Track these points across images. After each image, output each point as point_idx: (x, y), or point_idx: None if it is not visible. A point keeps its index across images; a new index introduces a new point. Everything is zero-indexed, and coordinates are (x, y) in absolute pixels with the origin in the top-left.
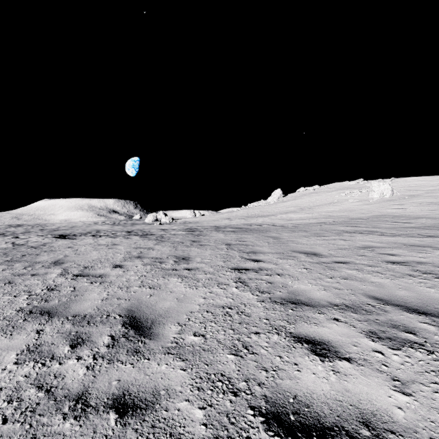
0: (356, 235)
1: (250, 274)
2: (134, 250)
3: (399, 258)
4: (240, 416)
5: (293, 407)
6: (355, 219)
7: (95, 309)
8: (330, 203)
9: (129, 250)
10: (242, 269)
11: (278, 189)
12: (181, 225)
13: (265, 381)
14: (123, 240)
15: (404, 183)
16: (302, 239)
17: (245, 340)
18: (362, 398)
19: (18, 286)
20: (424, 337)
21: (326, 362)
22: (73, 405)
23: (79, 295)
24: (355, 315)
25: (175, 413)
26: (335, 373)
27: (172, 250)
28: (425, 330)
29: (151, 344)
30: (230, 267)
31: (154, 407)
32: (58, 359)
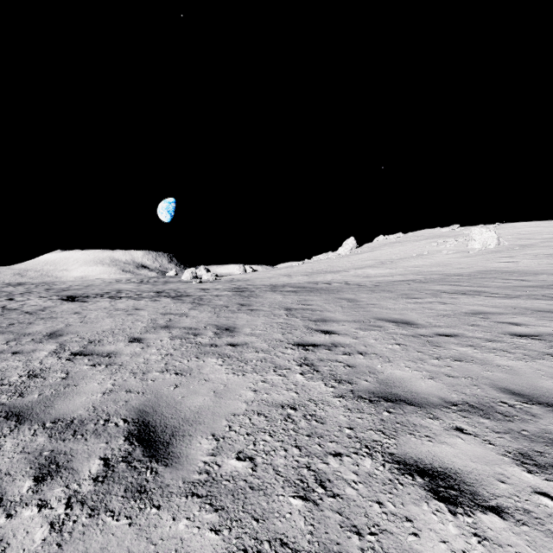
0: (459, 297)
1: (320, 352)
2: (162, 317)
3: (527, 329)
4: None
5: None
6: (453, 275)
7: (90, 408)
8: (419, 255)
9: (154, 317)
10: (308, 344)
11: (350, 238)
12: (227, 283)
13: None
14: (149, 303)
15: (512, 230)
16: (387, 302)
17: (319, 468)
18: None
19: None
20: None
21: (460, 516)
22: None
23: (71, 386)
24: (488, 423)
25: None
26: (481, 541)
27: (212, 316)
28: None
29: (166, 476)
30: (292, 342)
31: None
32: (8, 505)
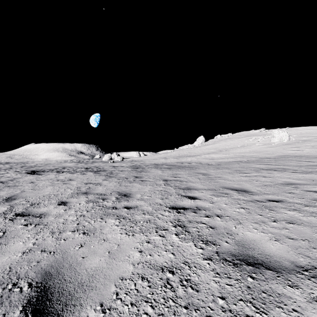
0: (273, 172)
1: (189, 214)
2: (84, 186)
3: None
4: None
5: None
6: (264, 158)
7: (6, 269)
8: (242, 146)
9: (79, 186)
10: (180, 208)
11: (201, 136)
12: (129, 163)
13: None
14: (79, 176)
15: (296, 131)
16: (228, 176)
17: None
18: None
19: None
20: None
21: None
22: None
23: (1, 245)
24: None
25: None
26: None
27: (117, 185)
28: None
29: None
30: (168, 206)
31: None
32: None
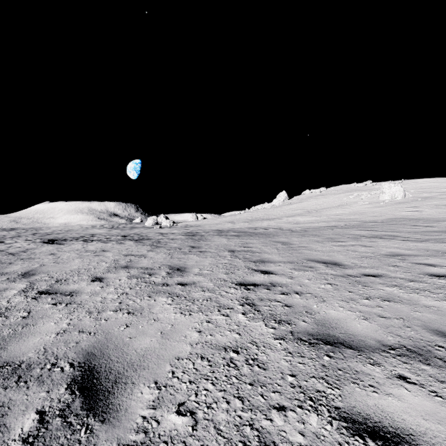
0: (376, 240)
1: (260, 291)
2: (123, 258)
3: (442, 269)
4: None
5: None
6: (369, 222)
7: (41, 350)
8: (339, 205)
9: (117, 258)
10: (249, 284)
11: (283, 191)
12: (182, 229)
13: None
14: (115, 245)
15: (415, 185)
16: (316, 245)
17: (262, 427)
18: None
19: None
20: None
21: None
22: None
23: (29, 326)
24: (430, 370)
25: None
26: None
27: (167, 257)
28: None
29: (100, 436)
30: (235, 282)
31: None
32: None
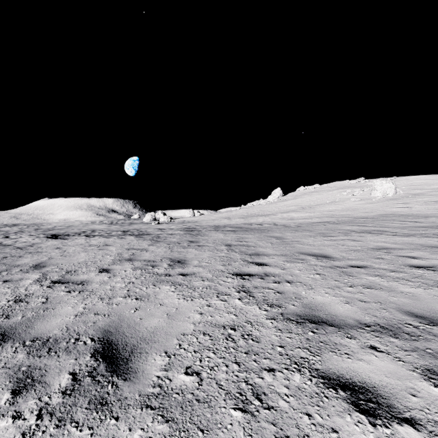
0: (365, 235)
1: (255, 280)
2: (126, 252)
3: (423, 261)
4: None
5: None
6: (360, 218)
7: (64, 328)
8: (332, 202)
9: (120, 252)
10: (245, 274)
11: (278, 188)
12: (179, 224)
13: None
14: (117, 240)
15: (406, 182)
16: (308, 240)
17: (255, 383)
18: None
19: None
20: None
21: (379, 427)
22: None
23: (49, 309)
24: (397, 342)
25: None
26: None
27: (167, 251)
28: None
29: (124, 389)
30: (232, 272)
31: None
32: None
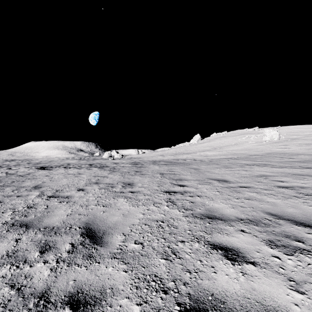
0: (254, 167)
1: (177, 195)
2: (93, 178)
3: (287, 184)
4: (169, 311)
5: (211, 304)
6: (253, 155)
7: (61, 222)
8: (235, 144)
9: (89, 178)
10: (171, 192)
11: (197, 134)
12: (128, 160)
13: (189, 281)
14: (86, 170)
15: (287, 130)
16: (215, 170)
17: (173, 247)
18: (266, 296)
19: (6, 204)
20: (311, 245)
21: (236, 265)
22: (36, 302)
23: (50, 212)
24: (257, 228)
25: (117, 309)
26: (244, 274)
27: (121, 177)
28: (311, 239)
29: (101, 250)
30: (163, 191)
31: (101, 303)
32: (29, 262)
